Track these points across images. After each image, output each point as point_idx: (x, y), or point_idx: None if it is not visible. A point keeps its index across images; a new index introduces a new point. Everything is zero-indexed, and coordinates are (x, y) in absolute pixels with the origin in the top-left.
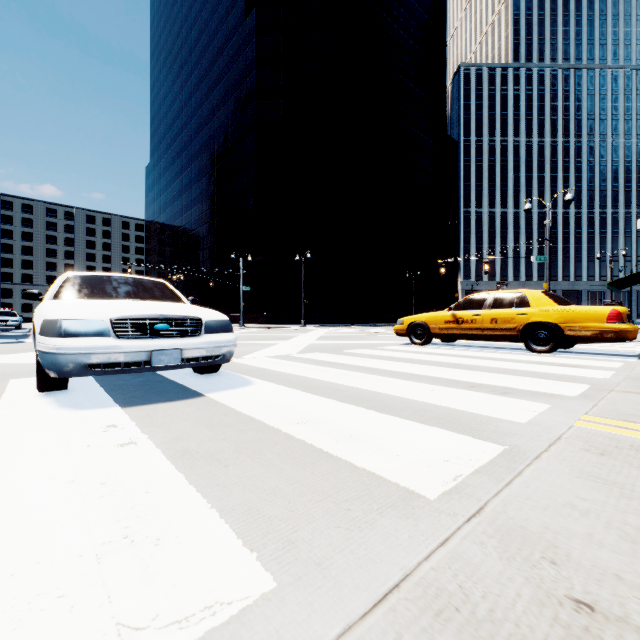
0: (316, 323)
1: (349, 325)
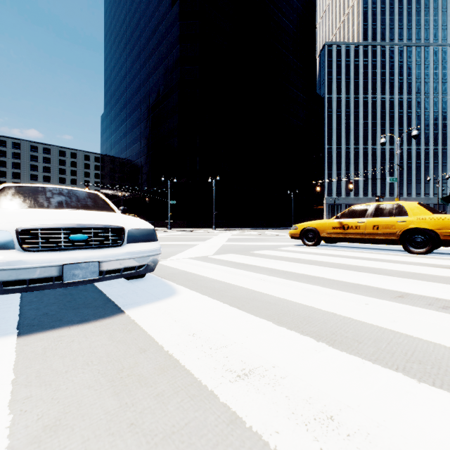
0: (223, 227)
1: (247, 229)
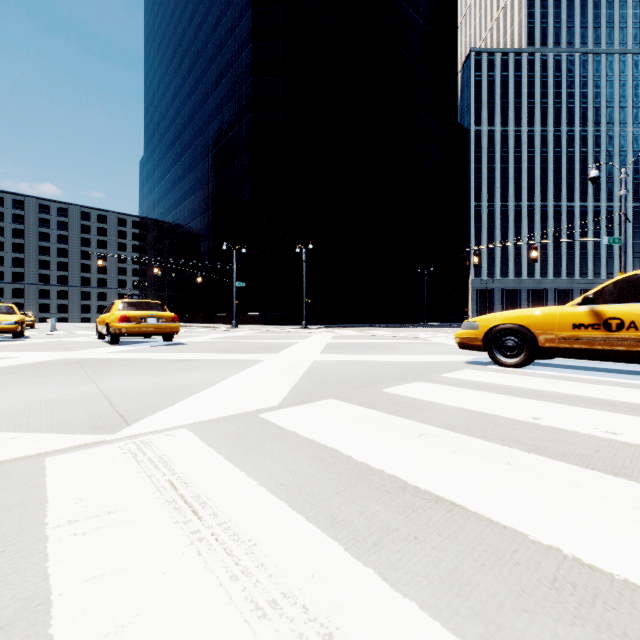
0: (319, 324)
1: (356, 326)
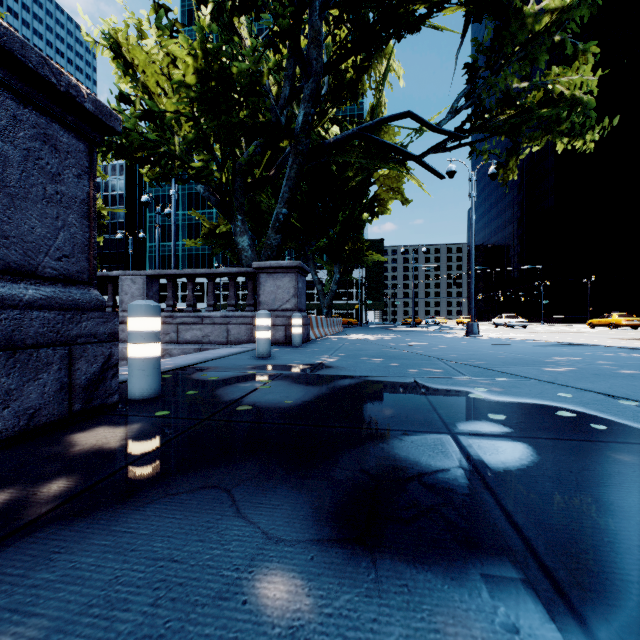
0: None
1: None
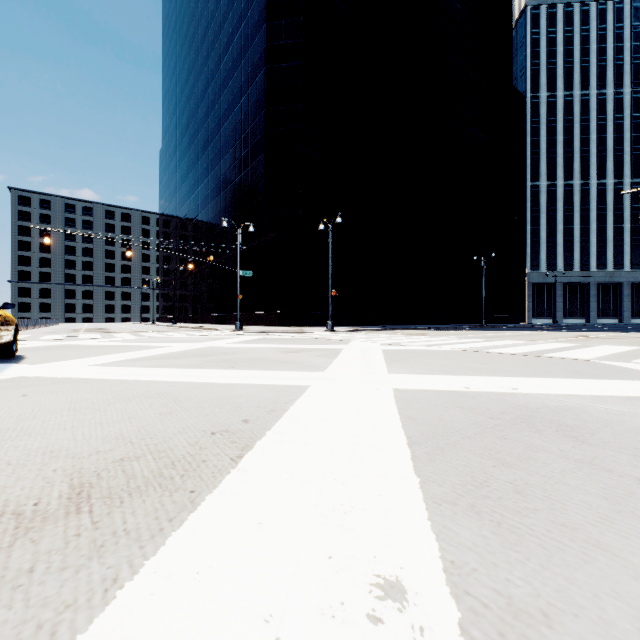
0: (349, 324)
1: (399, 328)
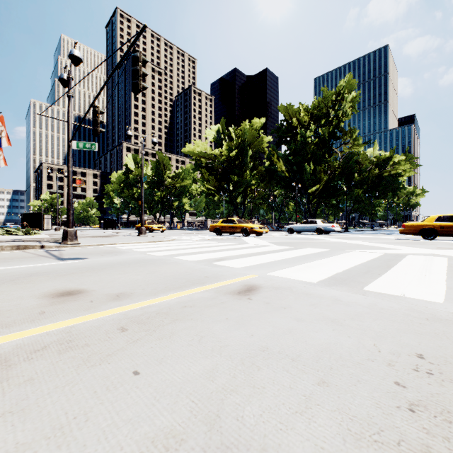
0: None
1: None
